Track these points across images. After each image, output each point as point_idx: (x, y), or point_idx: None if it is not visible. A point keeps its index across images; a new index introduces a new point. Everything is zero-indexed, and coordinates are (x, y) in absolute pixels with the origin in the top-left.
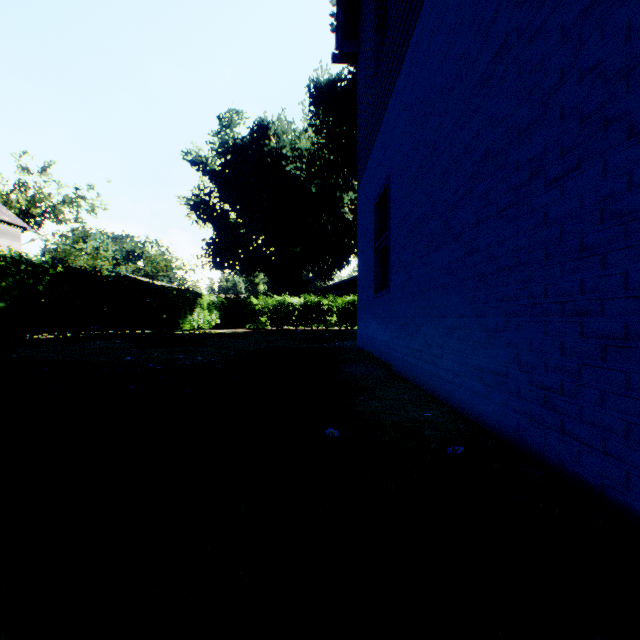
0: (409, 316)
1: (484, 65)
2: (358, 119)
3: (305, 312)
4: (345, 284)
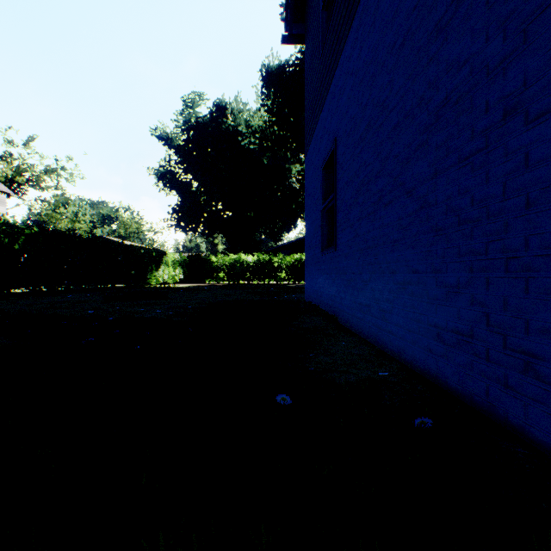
0: (356, 272)
1: (443, 8)
2: (305, 94)
3: (258, 268)
4: (293, 244)
